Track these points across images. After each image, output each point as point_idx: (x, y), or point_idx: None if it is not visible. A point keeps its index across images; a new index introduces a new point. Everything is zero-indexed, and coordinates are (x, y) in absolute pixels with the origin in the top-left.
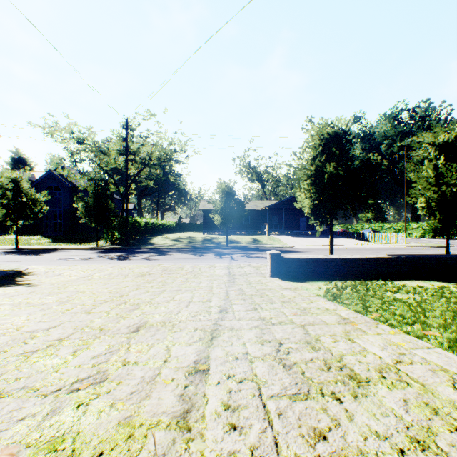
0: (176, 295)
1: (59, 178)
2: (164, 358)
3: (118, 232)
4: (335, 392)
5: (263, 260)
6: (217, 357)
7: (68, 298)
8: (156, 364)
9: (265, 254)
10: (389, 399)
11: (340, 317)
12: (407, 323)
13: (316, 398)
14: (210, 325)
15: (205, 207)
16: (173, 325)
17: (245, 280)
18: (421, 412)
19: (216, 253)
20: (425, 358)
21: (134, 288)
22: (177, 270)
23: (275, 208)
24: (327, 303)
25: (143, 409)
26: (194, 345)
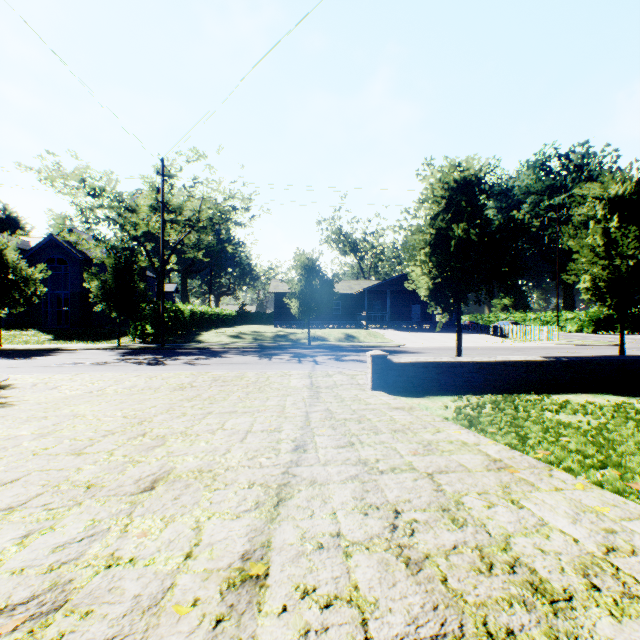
0: (227, 420)
1: (65, 246)
2: (187, 549)
3: (150, 325)
4: (513, 629)
5: (361, 364)
6: (285, 544)
7: (53, 428)
8: (170, 563)
9: (364, 356)
10: None
11: (487, 457)
12: (592, 465)
13: None
14: (276, 476)
15: (277, 289)
16: (215, 477)
17: (335, 395)
18: None
19: (292, 355)
20: None
21: (164, 408)
22: (234, 381)
23: (376, 291)
24: (462, 433)
25: None
26: (246, 519)
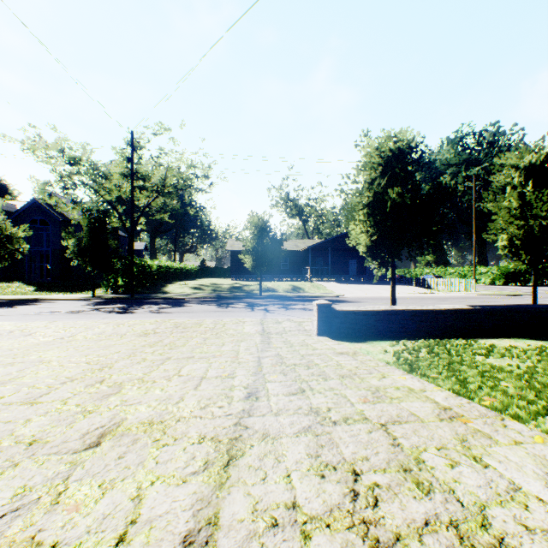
0: (184, 366)
1: (46, 209)
2: (121, 529)
3: (122, 277)
4: None
5: (307, 312)
6: (234, 521)
7: (16, 374)
8: None
9: (309, 305)
10: None
11: (437, 405)
12: (537, 411)
13: None
14: (228, 429)
15: (233, 247)
16: (165, 430)
17: (285, 340)
18: None
19: (246, 304)
20: None
21: (127, 354)
22: (193, 327)
23: (319, 249)
24: (407, 378)
25: None
26: (192, 484)
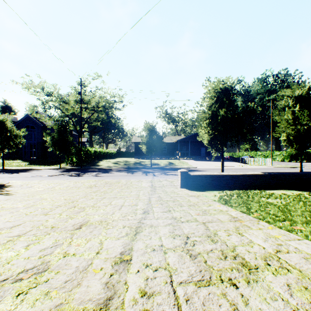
0: (112, 201)
1: (34, 120)
2: (97, 250)
3: (75, 157)
4: (231, 278)
5: (176, 176)
6: (138, 249)
7: (33, 204)
8: (90, 255)
9: (177, 172)
10: (275, 284)
11: (231, 216)
12: (279, 220)
13: (217, 284)
14: (135, 223)
15: (136, 140)
16: (108, 224)
17: (163, 190)
18: (303, 296)
19: (143, 172)
20: (297, 248)
21: (83, 196)
22: (115, 184)
23: (184, 141)
24: (221, 206)
25: (73, 297)
26: (122, 239)
